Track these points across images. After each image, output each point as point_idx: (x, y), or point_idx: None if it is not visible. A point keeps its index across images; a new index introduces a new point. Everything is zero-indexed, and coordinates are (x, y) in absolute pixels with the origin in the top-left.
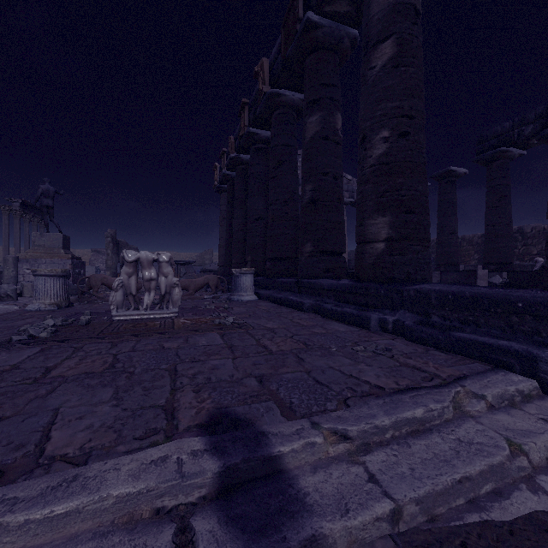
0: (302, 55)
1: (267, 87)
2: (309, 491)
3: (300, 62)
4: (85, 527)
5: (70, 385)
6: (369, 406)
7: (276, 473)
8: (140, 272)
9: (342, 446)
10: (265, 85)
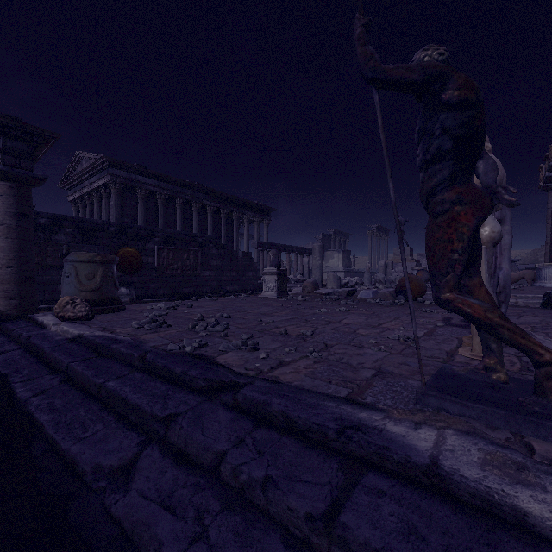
0: None
1: None
2: None
3: None
4: None
5: None
6: (530, 294)
7: None
8: None
9: (513, 297)
10: None
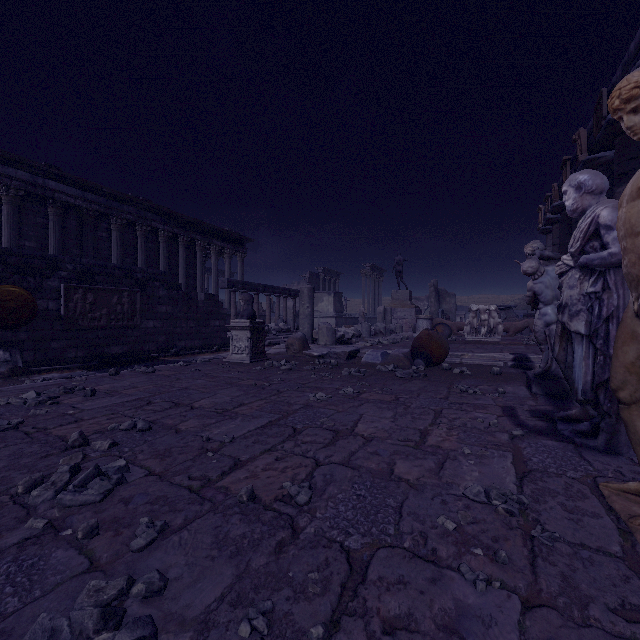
0: (610, 138)
1: (583, 156)
2: (535, 362)
3: (609, 142)
4: (486, 358)
5: (468, 348)
6: None
7: (528, 360)
8: (458, 318)
9: None
10: (581, 152)
